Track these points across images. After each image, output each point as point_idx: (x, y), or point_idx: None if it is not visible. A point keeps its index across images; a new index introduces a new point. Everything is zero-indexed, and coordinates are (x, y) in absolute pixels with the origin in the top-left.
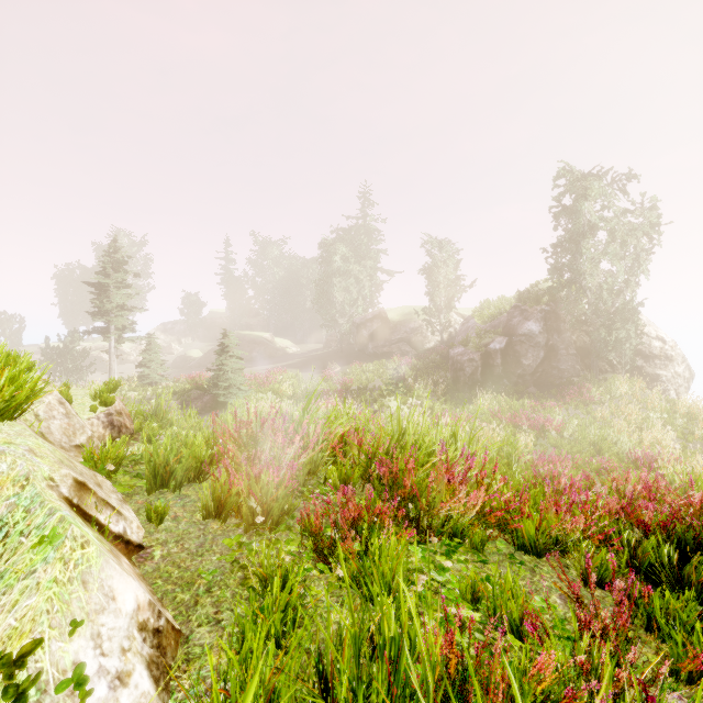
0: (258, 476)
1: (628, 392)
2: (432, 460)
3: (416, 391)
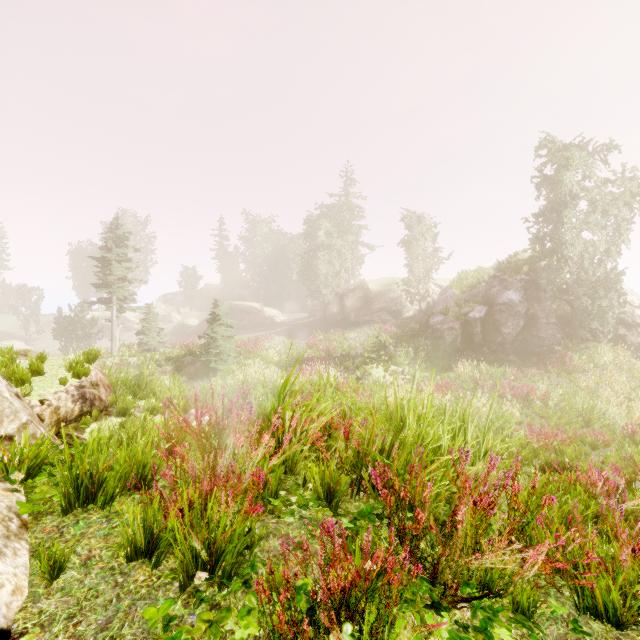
0: (210, 494)
1: (612, 361)
2: (439, 460)
3: (398, 359)
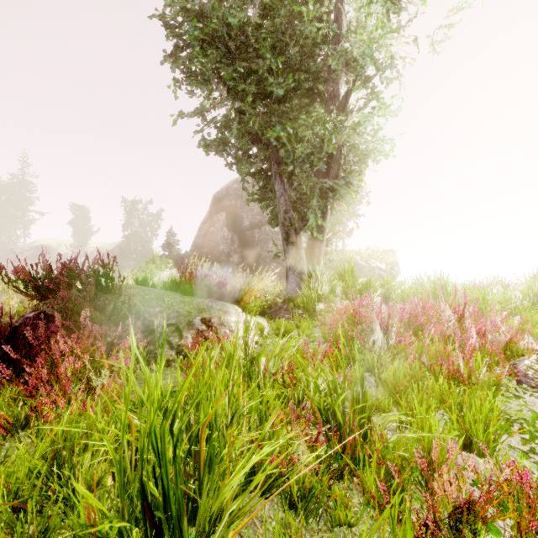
0: None
1: None
2: None
3: None
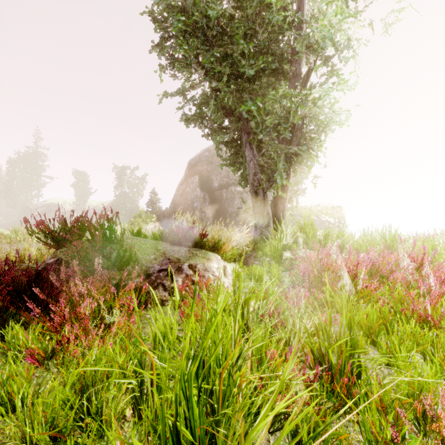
0: None
1: None
2: None
3: None
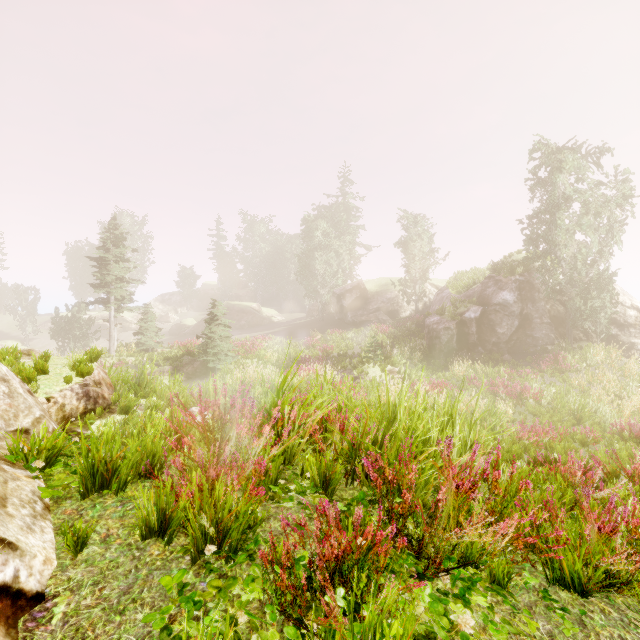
0: (216, 479)
1: (604, 360)
2: (428, 451)
3: (394, 358)
